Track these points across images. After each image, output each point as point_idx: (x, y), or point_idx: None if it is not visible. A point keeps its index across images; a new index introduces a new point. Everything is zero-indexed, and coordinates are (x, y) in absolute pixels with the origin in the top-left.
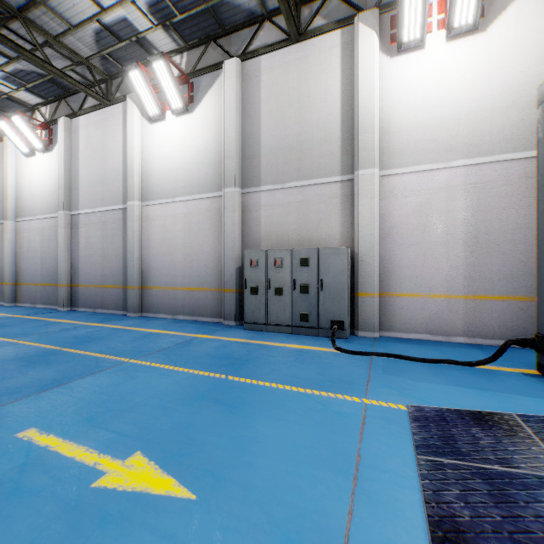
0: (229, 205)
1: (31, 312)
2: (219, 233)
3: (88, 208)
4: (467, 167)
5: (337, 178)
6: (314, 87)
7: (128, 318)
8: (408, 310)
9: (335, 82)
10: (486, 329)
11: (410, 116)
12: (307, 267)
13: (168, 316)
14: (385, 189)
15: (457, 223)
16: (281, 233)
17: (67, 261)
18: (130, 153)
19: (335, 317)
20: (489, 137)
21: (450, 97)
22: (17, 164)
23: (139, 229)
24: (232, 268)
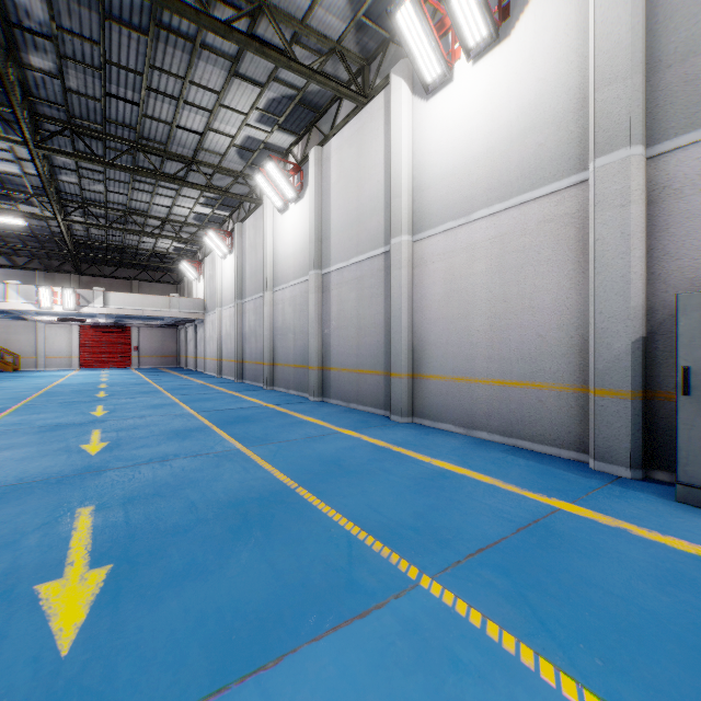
0: (609, 193)
1: (281, 400)
2: (576, 264)
3: (341, 262)
4: None
5: None
6: None
7: (393, 424)
8: None
9: None
10: None
11: None
12: None
13: (458, 429)
14: None
15: None
16: None
17: (318, 336)
18: (395, 161)
19: None
20: None
21: None
22: (273, 225)
23: (409, 281)
24: (620, 340)
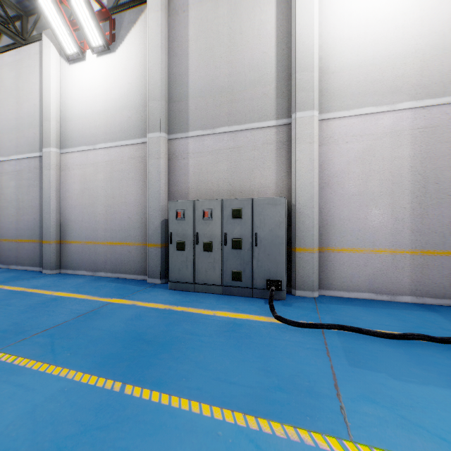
0: (153, 151)
1: None
2: (144, 182)
3: (3, 156)
4: (414, 110)
5: (272, 122)
6: (247, 24)
7: (42, 276)
8: (349, 267)
9: (269, 17)
10: (435, 287)
11: (351, 55)
12: (239, 219)
13: (89, 273)
14: (324, 134)
15: (403, 171)
16: (211, 182)
17: None
18: (46, 95)
19: (271, 276)
20: (438, 76)
21: (396, 33)
22: None
23: (57, 179)
24: (157, 220)
